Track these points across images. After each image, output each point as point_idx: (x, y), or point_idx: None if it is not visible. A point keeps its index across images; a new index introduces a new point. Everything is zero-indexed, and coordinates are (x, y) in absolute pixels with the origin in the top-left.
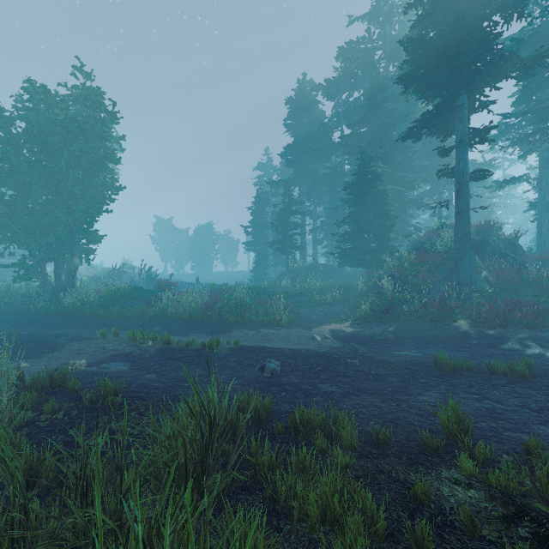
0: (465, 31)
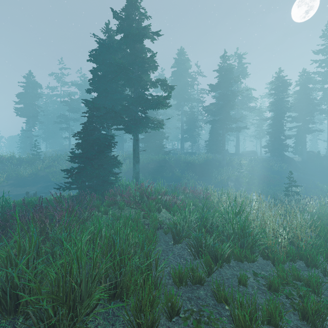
0: (19, 110)
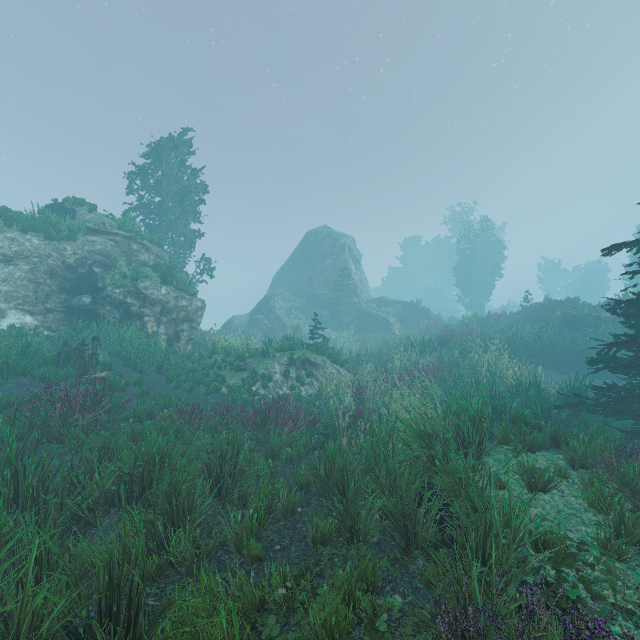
0: None
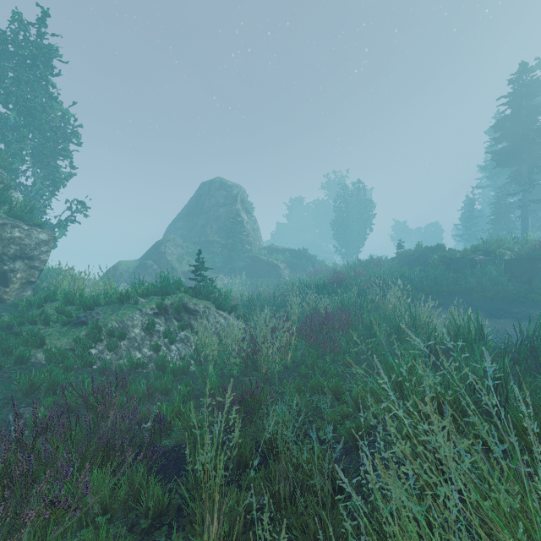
0: (504, 153)
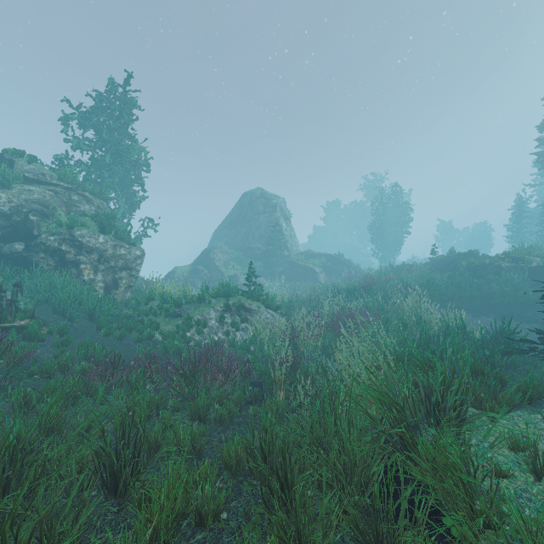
0: None
